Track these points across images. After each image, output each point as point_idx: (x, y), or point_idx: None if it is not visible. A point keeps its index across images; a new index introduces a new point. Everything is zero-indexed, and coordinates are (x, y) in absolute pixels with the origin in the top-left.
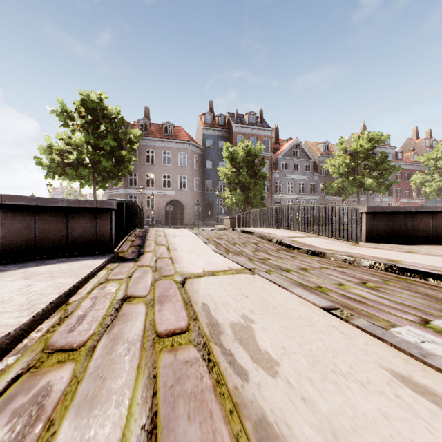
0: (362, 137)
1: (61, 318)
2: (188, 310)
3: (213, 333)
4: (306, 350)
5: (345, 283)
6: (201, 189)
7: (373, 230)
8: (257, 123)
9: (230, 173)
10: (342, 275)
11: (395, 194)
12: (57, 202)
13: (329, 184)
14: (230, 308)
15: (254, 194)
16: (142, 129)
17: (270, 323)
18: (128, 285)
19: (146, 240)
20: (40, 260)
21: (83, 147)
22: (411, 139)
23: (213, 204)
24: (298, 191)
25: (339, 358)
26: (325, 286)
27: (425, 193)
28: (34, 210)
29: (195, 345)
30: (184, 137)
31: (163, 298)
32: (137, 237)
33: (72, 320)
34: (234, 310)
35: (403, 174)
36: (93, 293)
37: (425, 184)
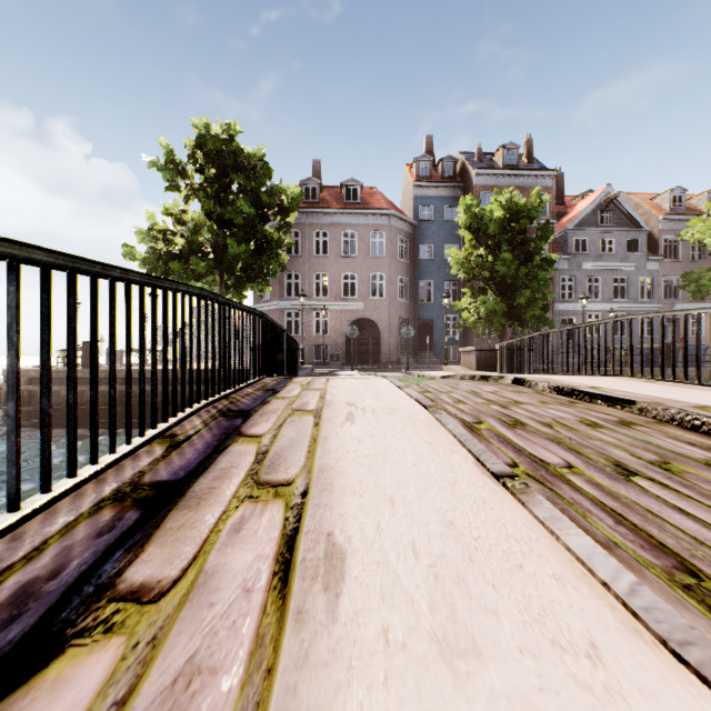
0: None
1: None
2: None
3: None
4: None
5: None
6: (410, 298)
7: None
8: (520, 165)
9: (473, 259)
10: None
11: None
12: None
13: (702, 273)
14: None
15: (528, 299)
16: (308, 196)
17: None
18: None
19: (229, 441)
20: None
21: (205, 227)
22: None
23: (432, 325)
24: (610, 295)
25: None
26: None
27: None
28: None
29: None
30: (379, 203)
31: None
32: (216, 421)
33: None
34: None
35: None
36: None
37: None
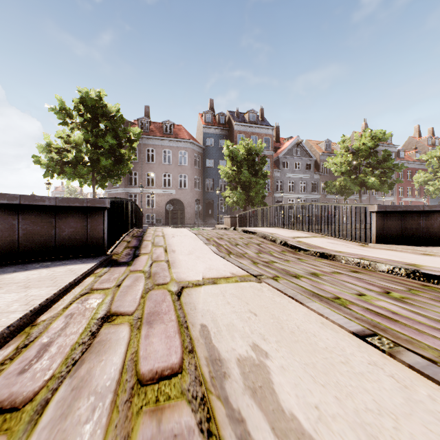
0: (365, 135)
1: (17, 349)
2: (182, 335)
3: (214, 376)
4: (351, 412)
5: (366, 293)
6: (201, 188)
7: (383, 230)
8: (257, 121)
9: (230, 172)
10: (359, 283)
11: (397, 193)
12: (43, 200)
13: (331, 182)
14: (235, 332)
15: (255, 193)
16: (142, 128)
17: (290, 358)
18: (114, 297)
19: (142, 241)
20: (22, 264)
21: (82, 145)
22: (414, 137)
23: (213, 203)
24: (299, 190)
25: (403, 429)
26: (344, 297)
27: (428, 192)
28: (17, 209)
29: (189, 401)
30: (184, 135)
31: (153, 317)
32: (134, 238)
33: (30, 351)
34: (241, 336)
35: (405, 173)
36: (70, 308)
37: (428, 183)
